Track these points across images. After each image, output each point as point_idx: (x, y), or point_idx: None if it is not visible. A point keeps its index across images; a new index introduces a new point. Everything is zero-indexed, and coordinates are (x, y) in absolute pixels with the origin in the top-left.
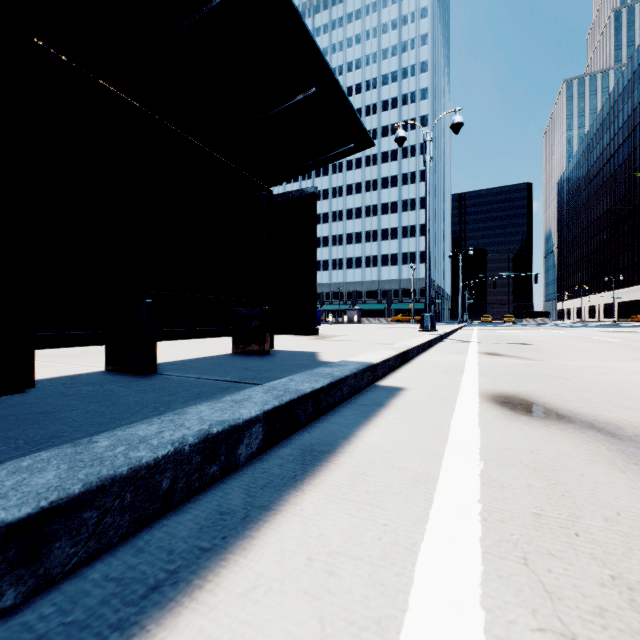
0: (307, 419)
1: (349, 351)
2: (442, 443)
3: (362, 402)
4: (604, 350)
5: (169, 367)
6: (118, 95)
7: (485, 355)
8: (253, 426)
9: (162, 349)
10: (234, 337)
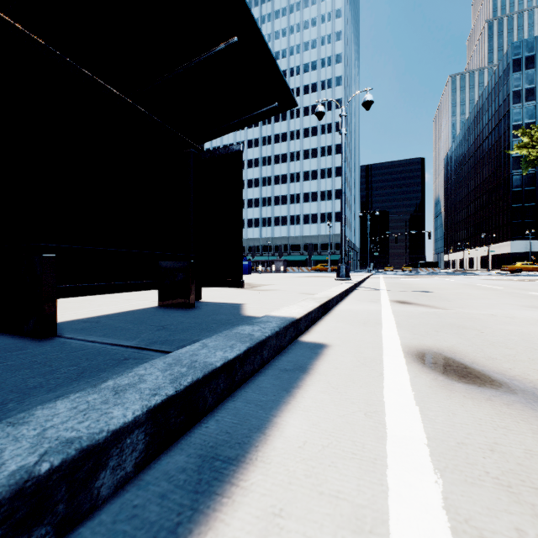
0: (217, 399)
1: (273, 302)
2: (380, 435)
3: (284, 366)
4: (495, 297)
5: (78, 326)
6: (16, 28)
7: (396, 303)
8: (127, 436)
9: (90, 301)
10: (160, 290)
